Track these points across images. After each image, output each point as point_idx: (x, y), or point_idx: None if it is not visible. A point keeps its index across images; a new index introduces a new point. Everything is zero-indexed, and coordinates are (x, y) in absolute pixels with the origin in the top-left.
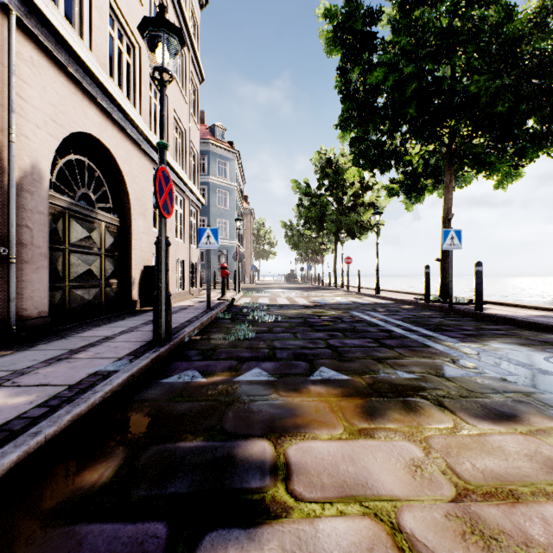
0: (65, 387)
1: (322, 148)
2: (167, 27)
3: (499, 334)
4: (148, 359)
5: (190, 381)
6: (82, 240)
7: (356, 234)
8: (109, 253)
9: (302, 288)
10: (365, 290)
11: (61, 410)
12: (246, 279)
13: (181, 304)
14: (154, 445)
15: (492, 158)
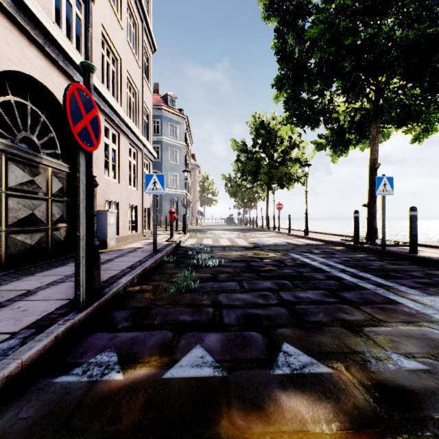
0: None
1: (256, 112)
2: None
3: None
4: (47, 337)
5: (98, 380)
6: (23, 184)
7: (285, 184)
8: (57, 198)
9: (240, 229)
10: (294, 232)
11: None
12: (193, 222)
13: (131, 246)
14: None
15: (423, 109)
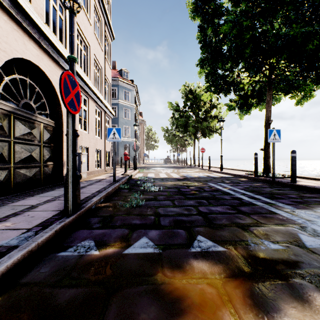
0: None
1: (186, 82)
2: None
3: (319, 201)
4: (51, 231)
5: (84, 254)
6: (25, 135)
7: (207, 134)
8: (46, 144)
9: (174, 167)
10: (213, 168)
11: None
12: (141, 161)
13: (97, 178)
14: None
15: (301, 82)
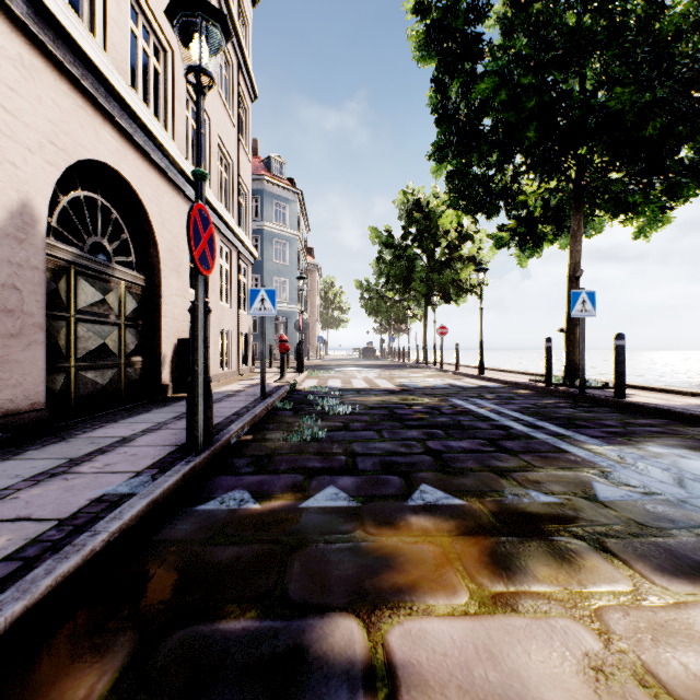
0: (52, 523)
1: (409, 186)
2: (205, 10)
3: (655, 433)
4: (177, 474)
5: (237, 508)
6: (94, 305)
7: (452, 297)
8: (131, 322)
9: (383, 365)
10: (464, 369)
11: (39, 568)
12: (311, 354)
13: (226, 389)
14: (179, 627)
15: (637, 197)
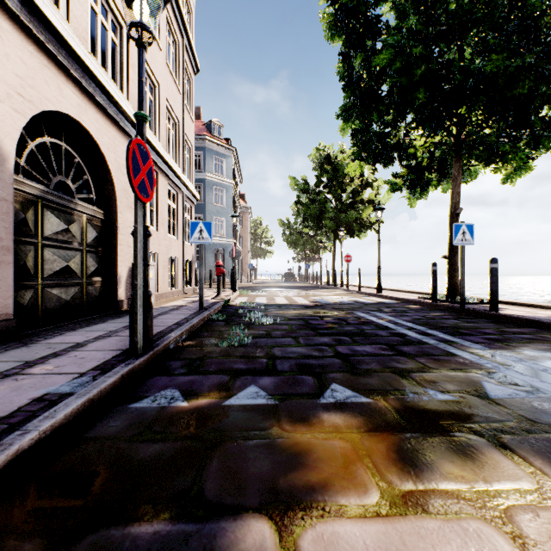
0: None
1: (321, 144)
2: None
3: (528, 339)
4: (116, 375)
5: (167, 406)
6: (58, 233)
7: (355, 232)
8: (91, 249)
9: (300, 287)
10: (365, 289)
11: None
12: (243, 278)
13: (172, 304)
14: (90, 531)
15: (507, 147)
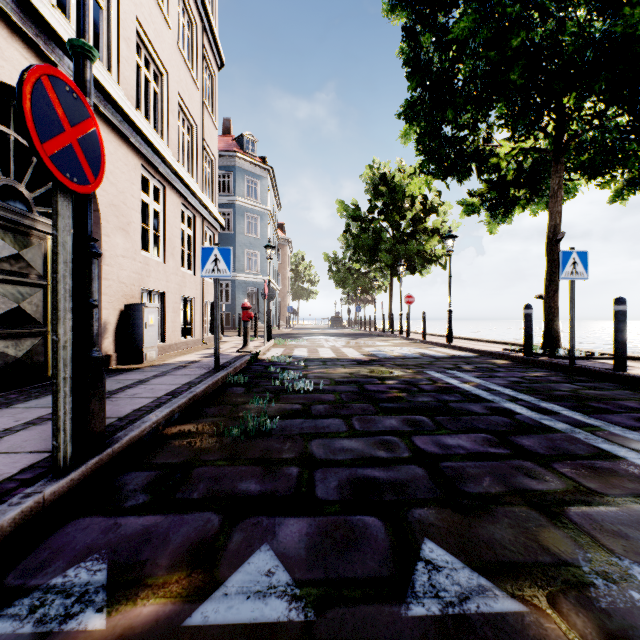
0: None
1: (375, 160)
2: None
3: None
4: None
5: (52, 633)
6: (2, 261)
7: (417, 267)
8: None
9: (350, 334)
10: (430, 338)
11: None
12: (282, 323)
13: (181, 359)
14: None
15: (635, 146)
